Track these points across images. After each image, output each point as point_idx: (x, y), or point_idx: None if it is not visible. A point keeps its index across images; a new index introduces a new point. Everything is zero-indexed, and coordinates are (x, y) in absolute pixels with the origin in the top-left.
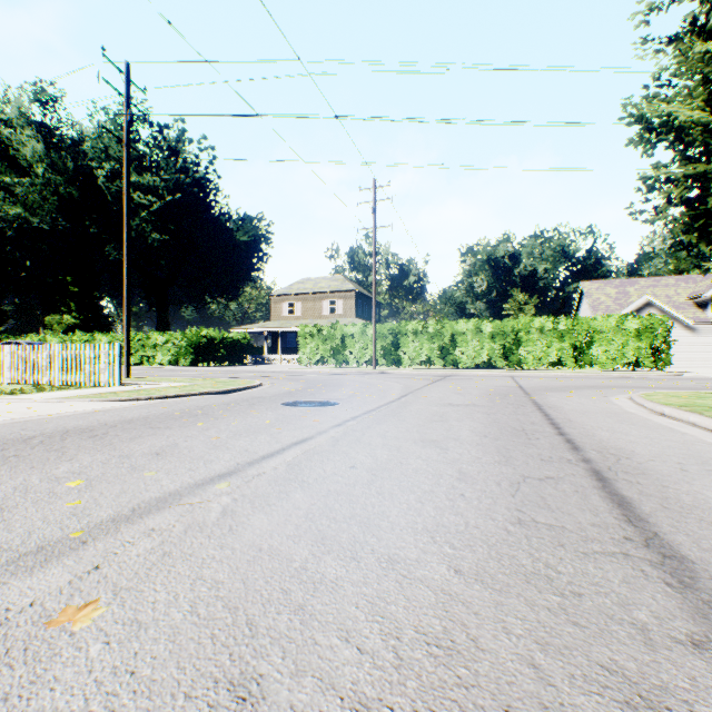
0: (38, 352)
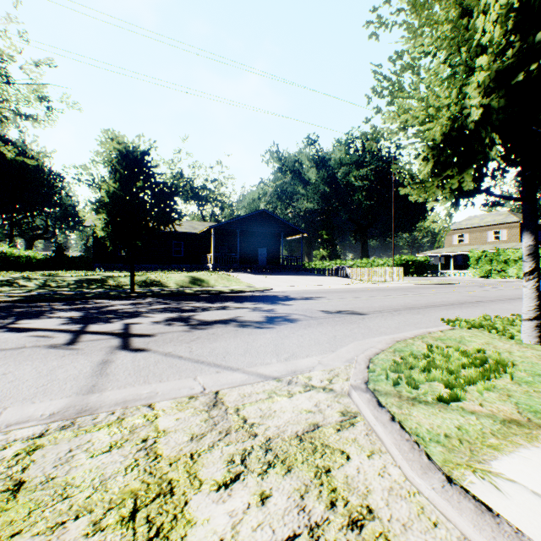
0: (369, 270)
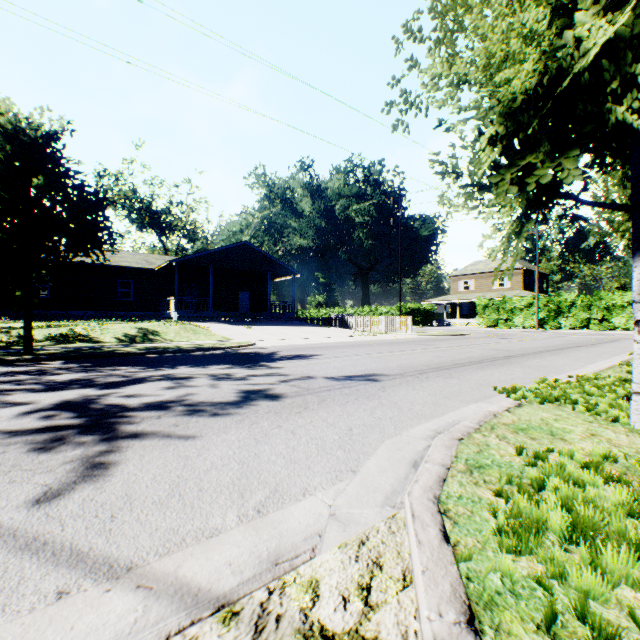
0: (374, 319)
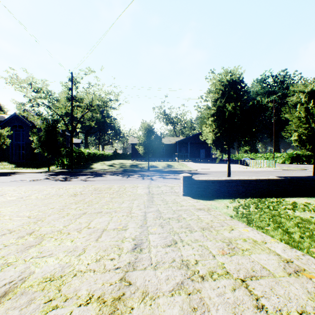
0: (257, 161)
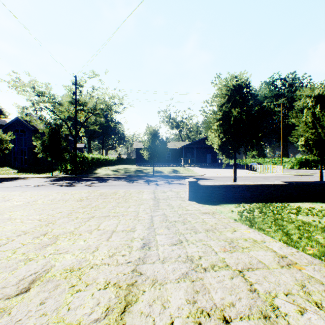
0: (265, 166)
